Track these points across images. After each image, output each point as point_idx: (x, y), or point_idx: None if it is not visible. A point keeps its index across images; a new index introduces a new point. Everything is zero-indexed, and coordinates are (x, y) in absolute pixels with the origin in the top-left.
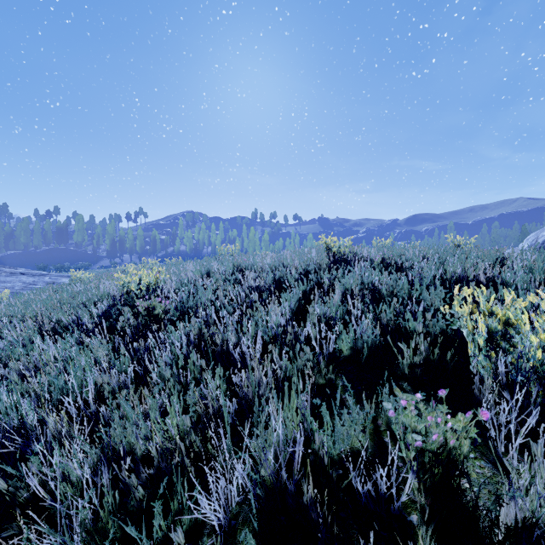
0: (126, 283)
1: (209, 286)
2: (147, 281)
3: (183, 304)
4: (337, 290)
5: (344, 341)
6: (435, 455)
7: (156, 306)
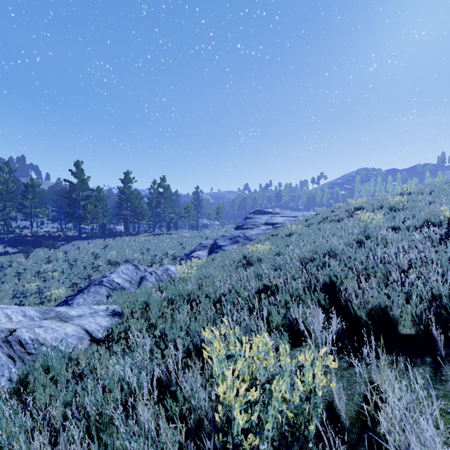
0: (402, 189)
1: (440, 184)
2: (408, 189)
3: (429, 190)
4: None
5: None
6: None
7: (423, 189)
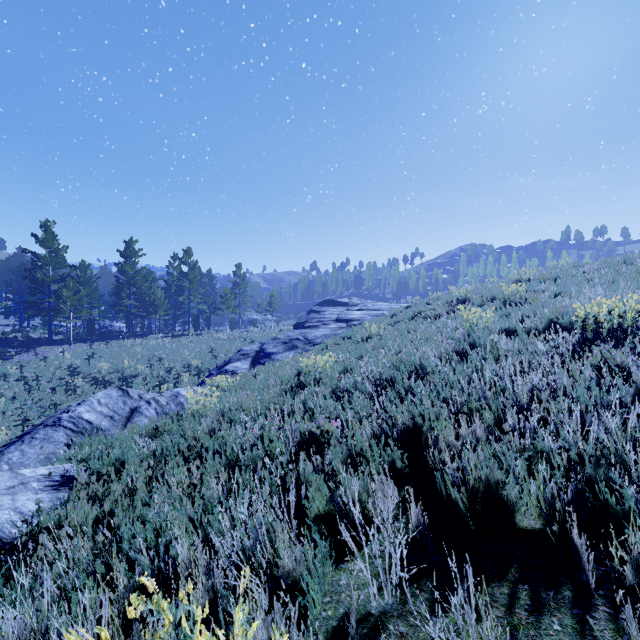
0: (519, 274)
1: (567, 268)
2: (527, 273)
3: (554, 276)
4: (638, 262)
5: (633, 272)
6: (639, 271)
7: (546, 275)
